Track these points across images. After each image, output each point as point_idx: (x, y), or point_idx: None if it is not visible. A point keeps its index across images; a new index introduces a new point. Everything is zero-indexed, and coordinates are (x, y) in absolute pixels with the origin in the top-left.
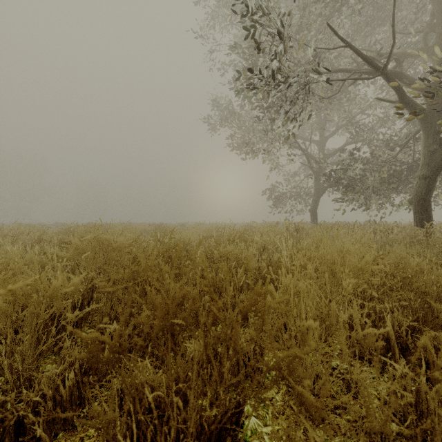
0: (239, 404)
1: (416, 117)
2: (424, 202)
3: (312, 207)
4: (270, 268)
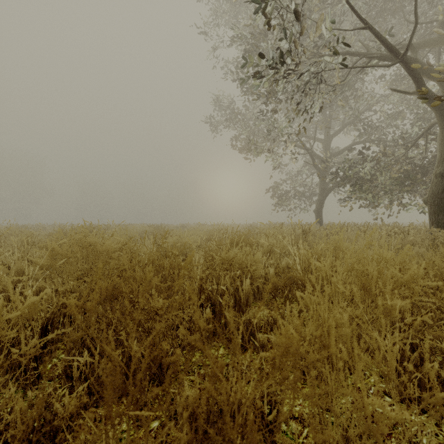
0: None
1: (432, 110)
2: (441, 201)
3: (317, 208)
4: (298, 294)
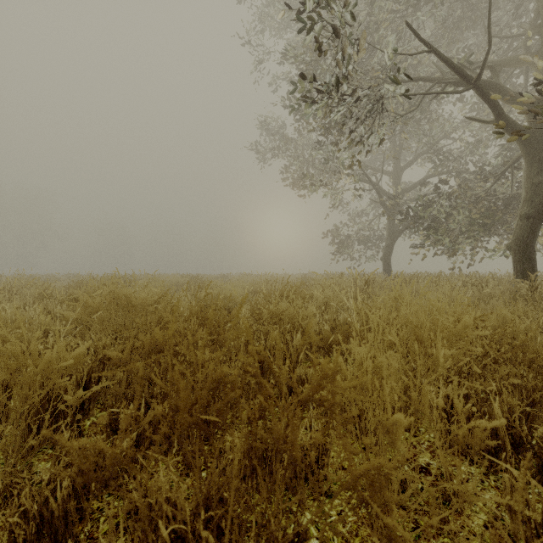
0: (298, 535)
1: (516, 141)
2: (526, 247)
3: (385, 254)
4: (339, 337)
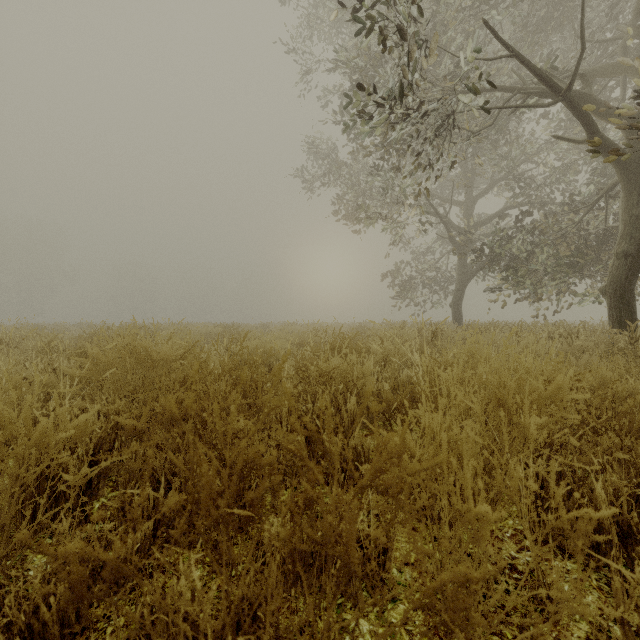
0: None
1: (612, 164)
2: (624, 291)
3: (455, 300)
4: (406, 403)
